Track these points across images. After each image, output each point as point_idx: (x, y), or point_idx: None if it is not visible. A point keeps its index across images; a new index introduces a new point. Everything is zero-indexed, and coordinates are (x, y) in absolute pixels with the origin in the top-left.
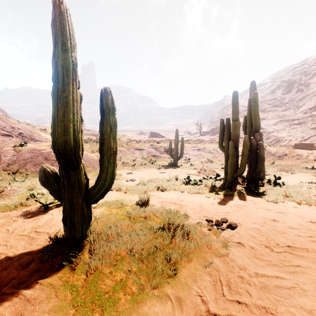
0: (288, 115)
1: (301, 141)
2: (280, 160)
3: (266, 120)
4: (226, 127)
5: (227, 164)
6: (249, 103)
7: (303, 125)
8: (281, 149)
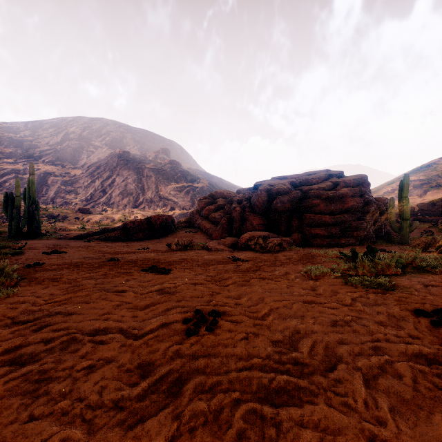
0: (78, 176)
1: (86, 205)
2: (62, 222)
3: (53, 176)
4: (11, 198)
5: (11, 224)
6: (28, 181)
7: (89, 189)
8: (64, 212)
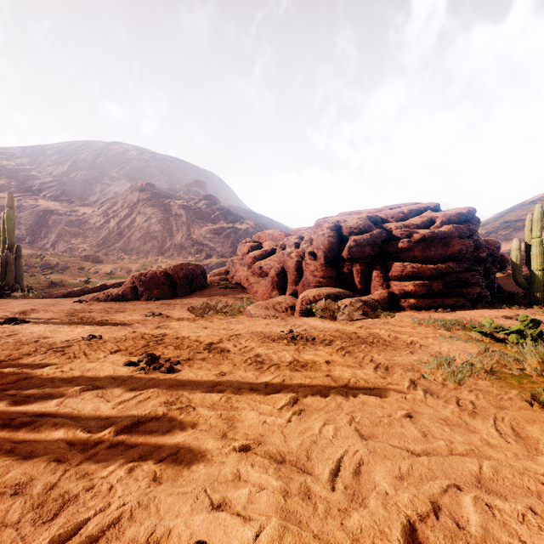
0: (87, 215)
1: (97, 251)
2: (61, 274)
3: (56, 215)
4: None
5: None
6: (3, 217)
7: (102, 231)
8: (64, 260)
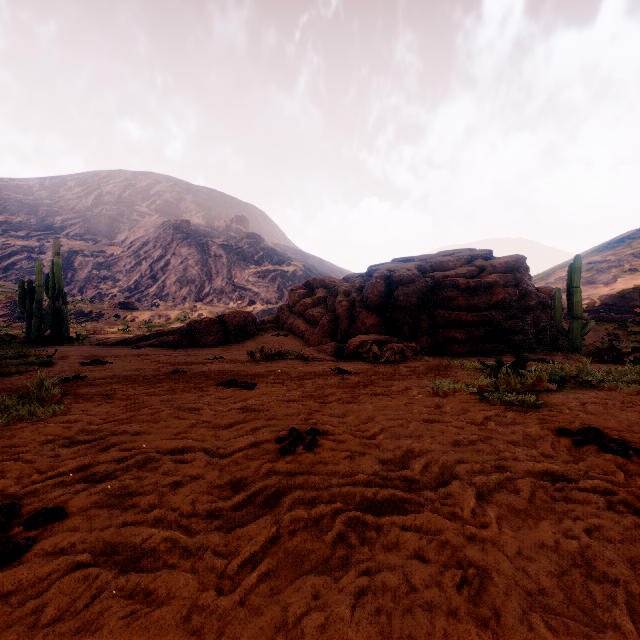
0: (116, 256)
1: (129, 297)
2: (96, 322)
3: (82, 256)
4: (29, 289)
5: (30, 324)
6: (52, 265)
7: (133, 274)
8: (98, 307)
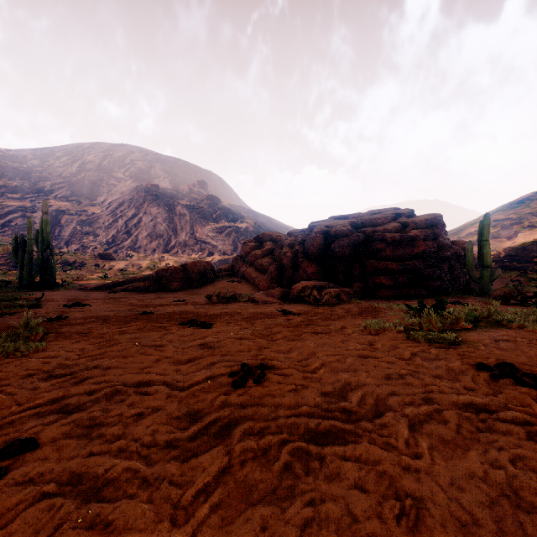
0: (97, 214)
1: (107, 249)
2: (79, 270)
3: (68, 215)
4: (21, 242)
5: (22, 272)
6: (41, 222)
7: (111, 230)
8: (81, 258)
